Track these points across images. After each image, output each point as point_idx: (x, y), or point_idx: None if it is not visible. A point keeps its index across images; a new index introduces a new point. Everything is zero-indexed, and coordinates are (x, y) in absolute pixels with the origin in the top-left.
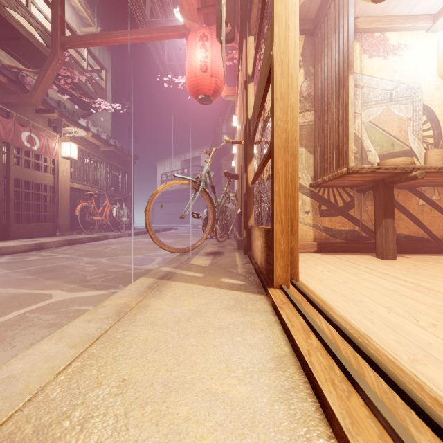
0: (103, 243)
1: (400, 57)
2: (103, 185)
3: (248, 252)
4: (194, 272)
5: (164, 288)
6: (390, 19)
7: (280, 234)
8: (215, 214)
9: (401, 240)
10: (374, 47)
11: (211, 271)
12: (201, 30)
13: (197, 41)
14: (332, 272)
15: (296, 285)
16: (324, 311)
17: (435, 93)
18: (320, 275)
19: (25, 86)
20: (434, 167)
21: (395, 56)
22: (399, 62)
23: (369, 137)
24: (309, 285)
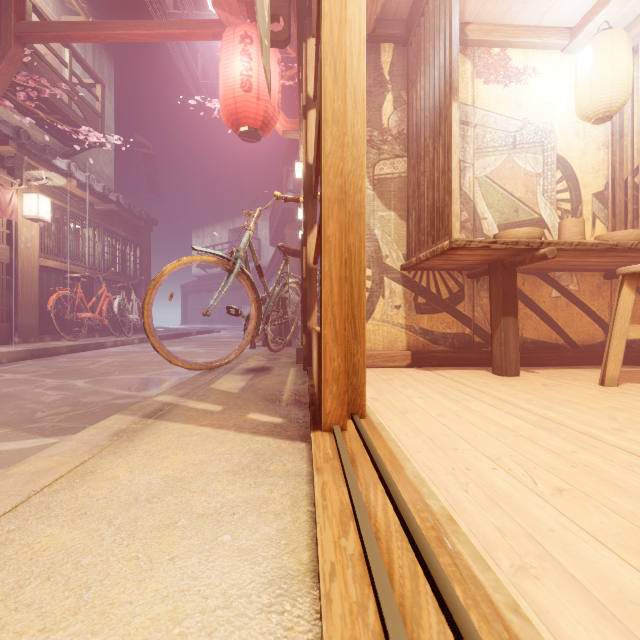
0: (93, 355)
1: (526, 86)
2: (98, 264)
3: (309, 367)
4: (210, 403)
5: (142, 434)
6: (512, 29)
7: (332, 343)
8: (261, 310)
9: (528, 347)
10: (491, 69)
11: (238, 401)
12: (241, 26)
13: (236, 44)
14: (425, 398)
15: (357, 425)
16: (386, 475)
17: (572, 139)
18: (405, 405)
19: None
20: (569, 243)
21: (520, 84)
22: (525, 93)
23: (484, 198)
24: (383, 422)
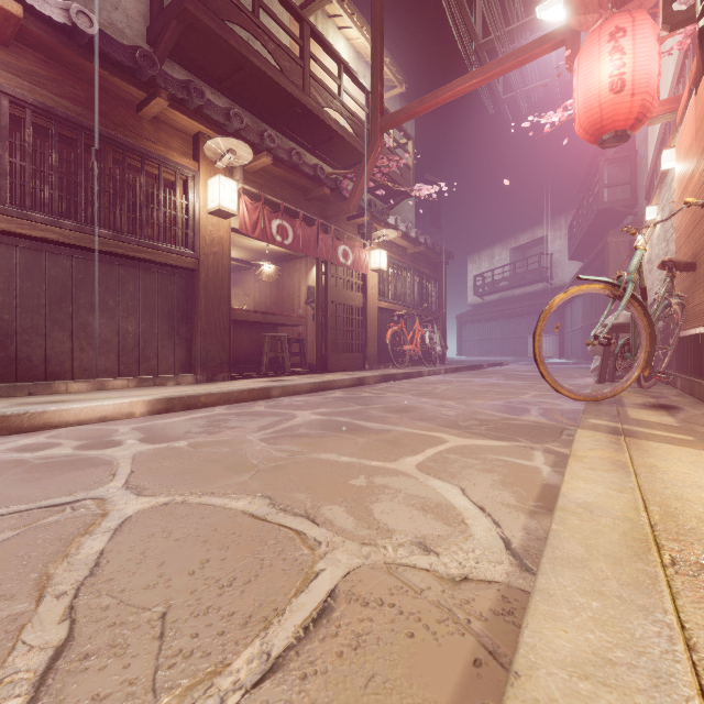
0: (423, 382)
1: None
2: (410, 302)
3: None
4: (666, 432)
5: (644, 447)
6: None
7: None
8: (653, 338)
9: None
10: None
11: (701, 434)
12: (610, 23)
13: (603, 46)
14: None
15: None
16: None
17: None
18: None
19: (341, 192)
20: None
21: None
22: None
23: None
24: None
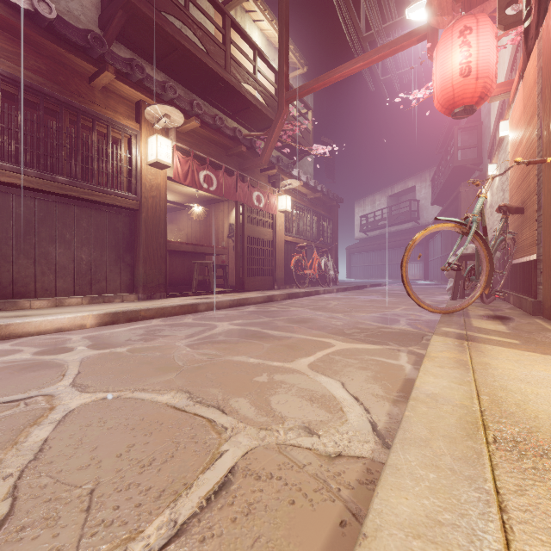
0: (319, 299)
1: None
2: (310, 236)
3: None
4: (499, 337)
5: (481, 349)
6: None
7: None
8: (491, 265)
9: None
10: None
11: (525, 338)
12: (460, 23)
13: (454, 40)
14: None
15: None
16: None
17: None
18: None
19: (255, 150)
20: None
21: None
22: None
23: None
24: None
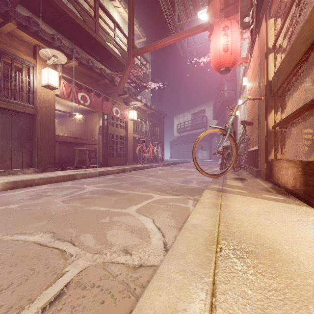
0: (152, 170)
1: None
2: (148, 134)
3: (269, 179)
4: (238, 189)
5: (227, 196)
6: None
7: None
8: (237, 151)
9: None
10: None
11: (250, 190)
12: (223, 23)
13: (220, 32)
14: None
15: None
16: None
17: None
18: None
19: (114, 82)
20: None
21: None
22: None
23: None
24: None
